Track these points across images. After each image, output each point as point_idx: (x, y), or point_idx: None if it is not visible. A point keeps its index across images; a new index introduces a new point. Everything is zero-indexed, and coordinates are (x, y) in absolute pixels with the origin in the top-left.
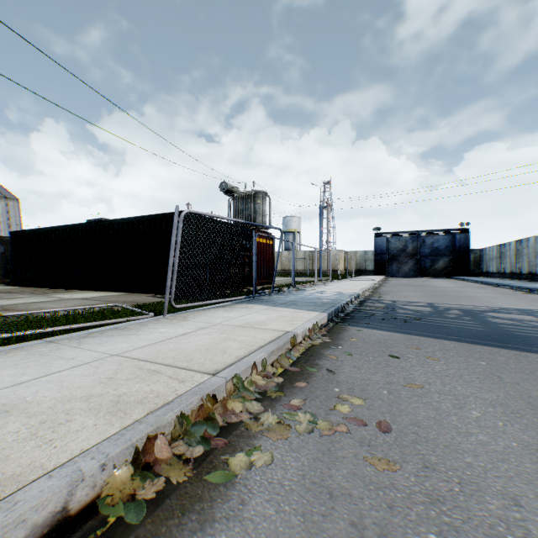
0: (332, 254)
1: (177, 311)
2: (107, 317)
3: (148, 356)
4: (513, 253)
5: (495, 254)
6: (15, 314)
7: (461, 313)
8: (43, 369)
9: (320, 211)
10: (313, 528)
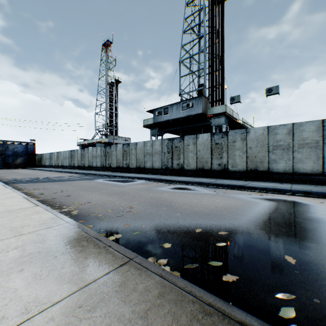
0: None
1: None
2: None
3: None
4: (56, 157)
5: (49, 157)
6: None
7: (45, 179)
8: None
9: None
10: (45, 191)
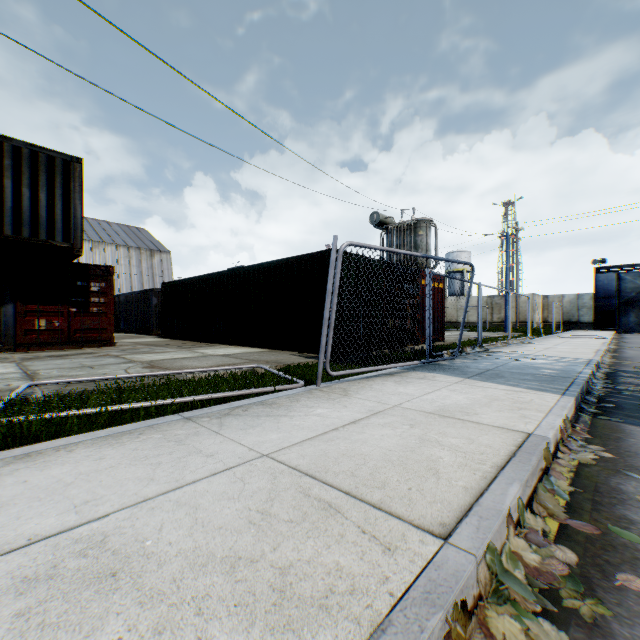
0: (522, 299)
1: (332, 379)
2: (249, 383)
3: (312, 463)
4: None
5: None
6: (158, 374)
7: None
8: (174, 472)
9: (506, 240)
10: None
